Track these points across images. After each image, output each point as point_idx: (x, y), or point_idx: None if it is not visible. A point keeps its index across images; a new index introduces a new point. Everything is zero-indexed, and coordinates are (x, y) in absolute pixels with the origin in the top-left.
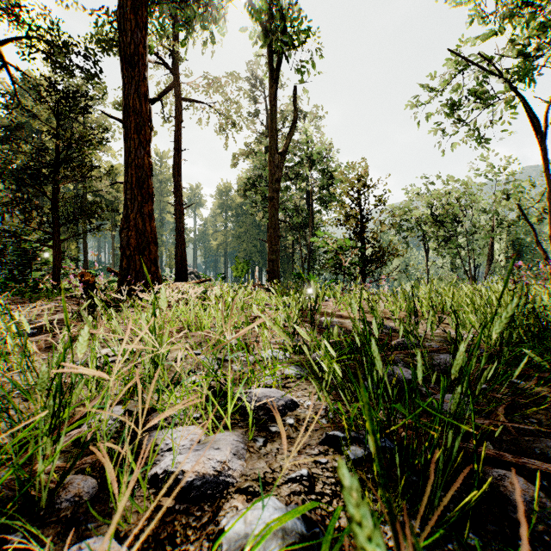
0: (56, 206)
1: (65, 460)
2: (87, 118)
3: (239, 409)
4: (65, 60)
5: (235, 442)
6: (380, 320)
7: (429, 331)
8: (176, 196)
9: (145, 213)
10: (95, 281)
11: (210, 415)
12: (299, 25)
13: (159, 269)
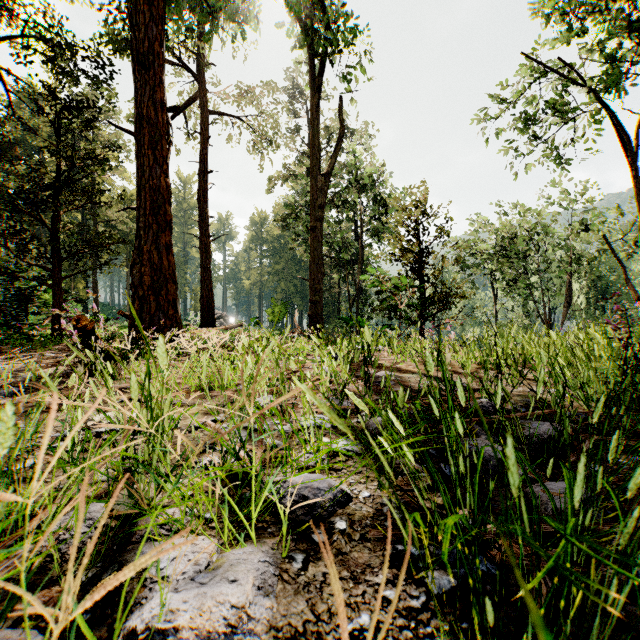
0: (56, 237)
1: (4, 596)
2: (97, 135)
3: (270, 506)
4: (68, 65)
5: (261, 566)
6: (448, 375)
7: (509, 389)
8: (202, 227)
9: (161, 245)
10: (94, 326)
11: (226, 522)
12: (346, 20)
13: (179, 313)
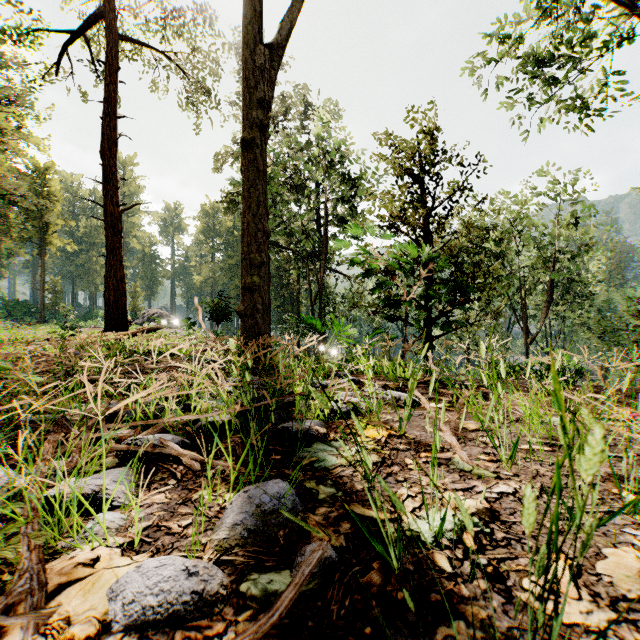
0: None
1: None
2: None
3: None
4: None
5: None
6: None
7: None
8: (107, 191)
9: None
10: None
11: None
12: None
13: None
